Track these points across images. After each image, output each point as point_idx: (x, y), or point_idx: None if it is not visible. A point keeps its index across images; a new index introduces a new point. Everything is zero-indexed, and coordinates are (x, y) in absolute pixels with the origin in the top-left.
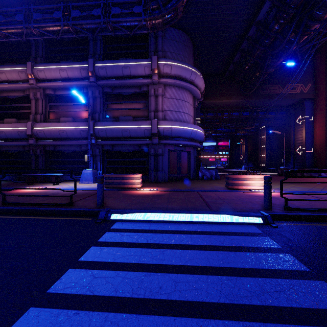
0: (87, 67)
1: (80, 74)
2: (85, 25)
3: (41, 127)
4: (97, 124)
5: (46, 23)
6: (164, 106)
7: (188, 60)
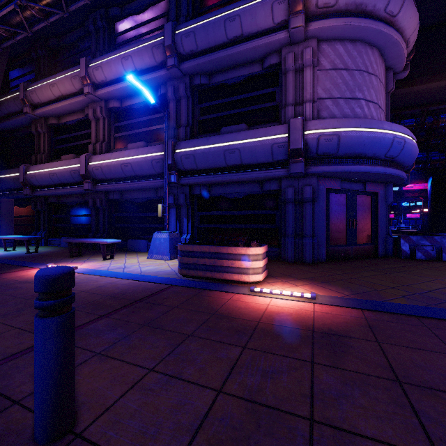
0: (162, 40)
1: (152, 58)
2: None
3: (97, 161)
4: (180, 145)
5: None
6: (317, 89)
7: None
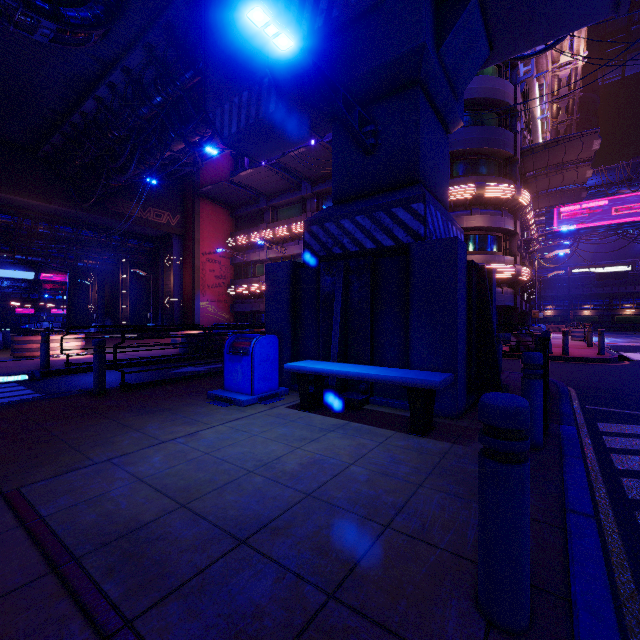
0: None
1: None
2: None
3: None
4: None
5: None
6: None
7: None
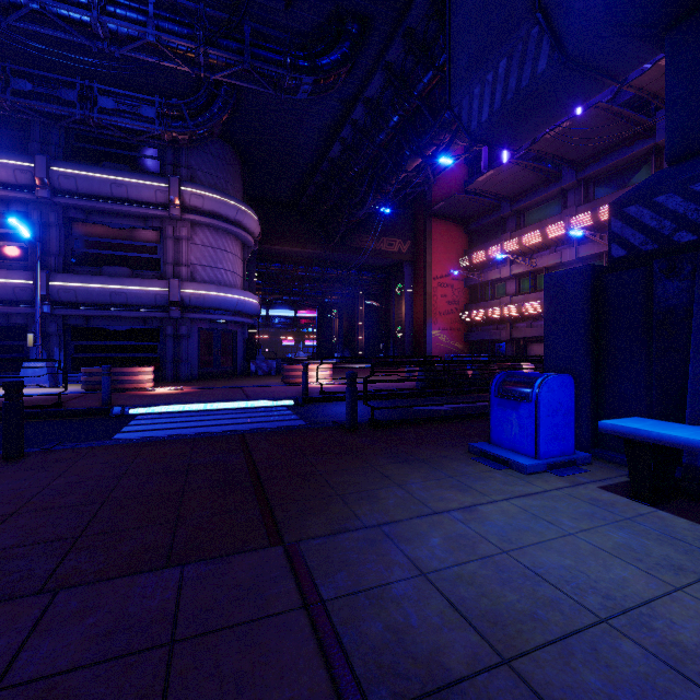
0: (31, 168)
1: (13, 178)
2: (40, 107)
3: None
4: (56, 278)
5: None
6: (191, 256)
7: (232, 187)
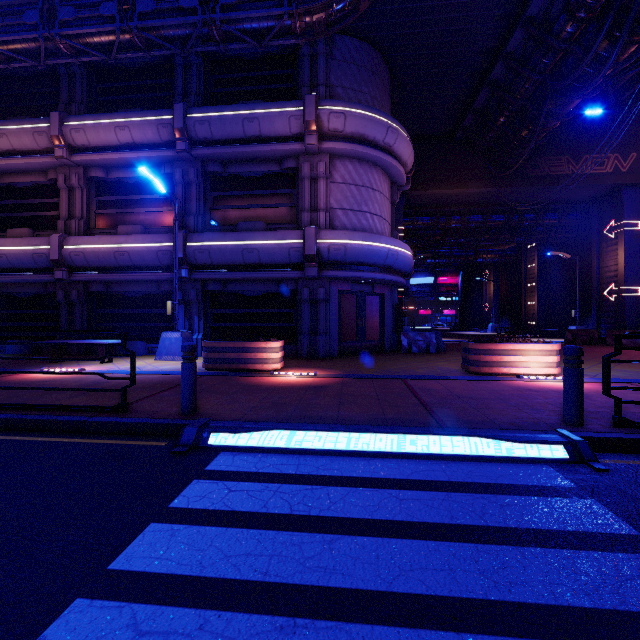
0: (171, 120)
1: (157, 135)
2: (166, 31)
3: (78, 245)
4: (193, 238)
5: (85, 28)
6: (330, 199)
7: (380, 104)
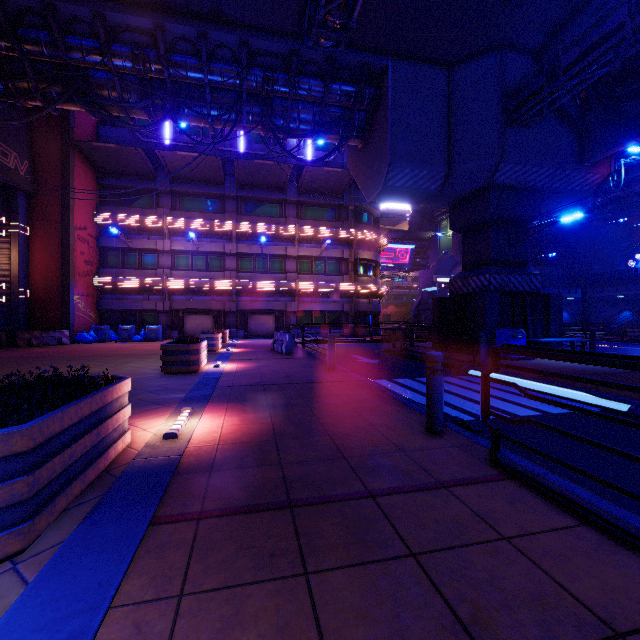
0: None
1: None
2: None
3: None
4: None
5: None
6: None
7: None
